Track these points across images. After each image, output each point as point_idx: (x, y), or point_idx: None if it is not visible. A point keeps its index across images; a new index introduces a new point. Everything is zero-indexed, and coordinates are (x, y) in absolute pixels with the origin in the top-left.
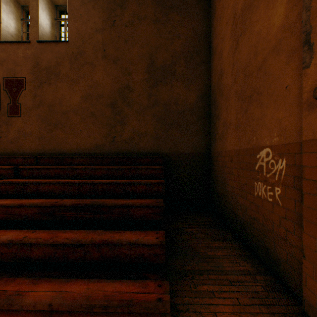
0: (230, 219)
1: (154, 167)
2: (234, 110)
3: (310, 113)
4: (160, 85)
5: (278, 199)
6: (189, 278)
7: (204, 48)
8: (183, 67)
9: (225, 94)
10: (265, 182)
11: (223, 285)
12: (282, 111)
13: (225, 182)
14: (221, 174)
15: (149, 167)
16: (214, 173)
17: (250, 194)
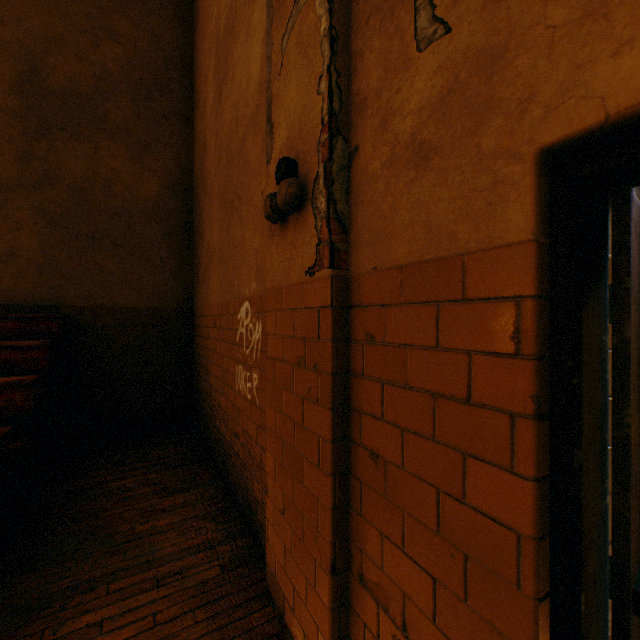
0: (214, 442)
1: (18, 344)
2: (218, 224)
3: (272, 242)
4: (60, 137)
5: (256, 395)
6: (54, 610)
7: (181, 86)
8: (127, 112)
9: (209, 191)
10: (246, 365)
11: (137, 596)
12: (259, 236)
13: (209, 368)
14: (205, 352)
15: (0, 344)
16: (198, 350)
17: (232, 389)
